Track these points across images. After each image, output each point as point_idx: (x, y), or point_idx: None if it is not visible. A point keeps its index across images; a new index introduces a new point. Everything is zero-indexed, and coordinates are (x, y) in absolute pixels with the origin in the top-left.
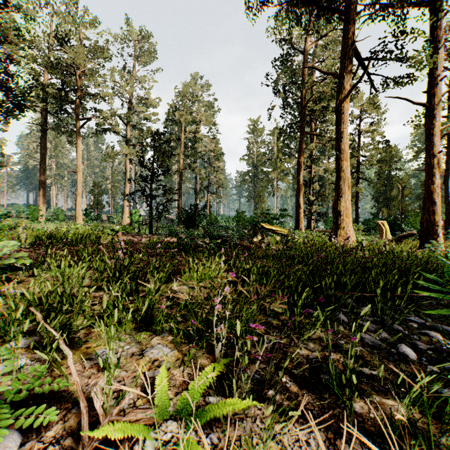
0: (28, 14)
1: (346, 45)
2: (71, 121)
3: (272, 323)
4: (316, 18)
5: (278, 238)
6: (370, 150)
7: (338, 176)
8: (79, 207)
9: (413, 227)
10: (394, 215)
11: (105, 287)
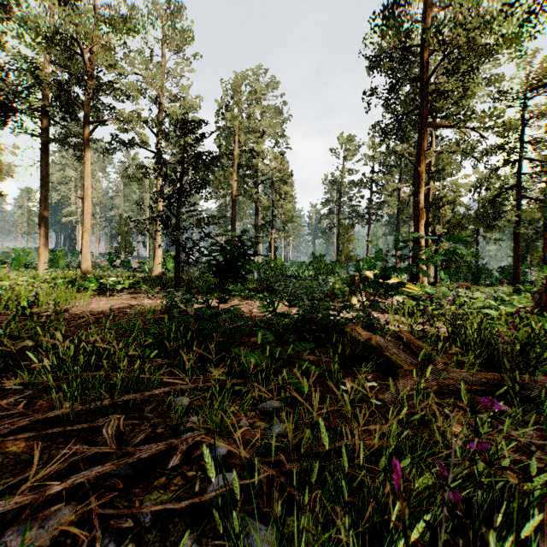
0: None
1: None
2: None
3: None
4: None
5: (400, 299)
6: None
7: None
8: (87, 248)
9: None
10: None
11: None
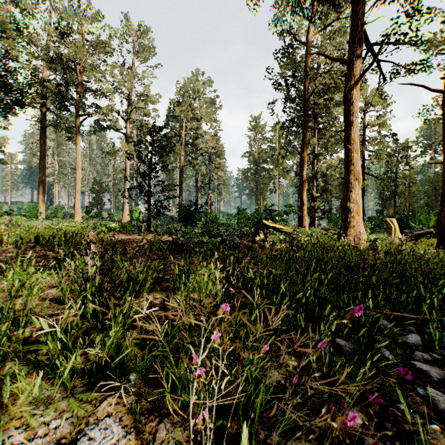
0: (26, 9)
1: (356, 27)
2: (71, 119)
3: (287, 365)
4: (322, 3)
5: (282, 236)
6: (378, 144)
7: (348, 170)
8: (78, 204)
9: (423, 225)
10: (400, 212)
11: (73, 300)
